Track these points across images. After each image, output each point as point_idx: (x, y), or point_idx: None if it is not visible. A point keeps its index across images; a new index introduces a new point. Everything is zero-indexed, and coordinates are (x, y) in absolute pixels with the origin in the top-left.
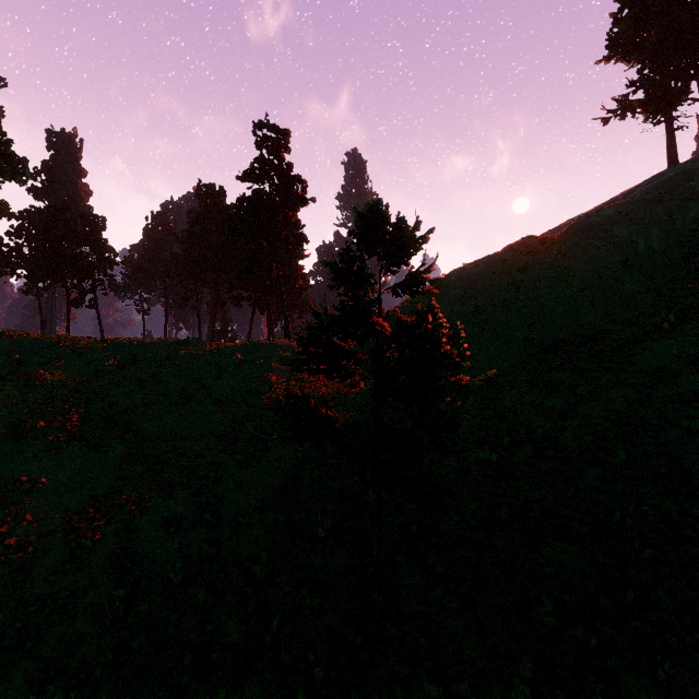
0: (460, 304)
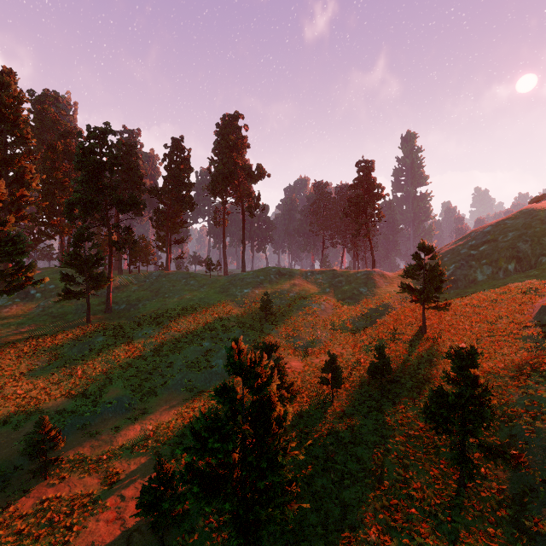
0: (473, 250)
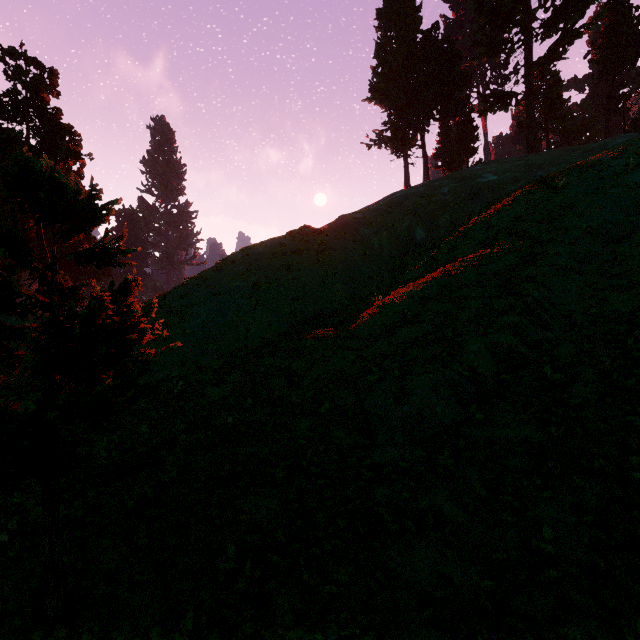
0: (241, 279)
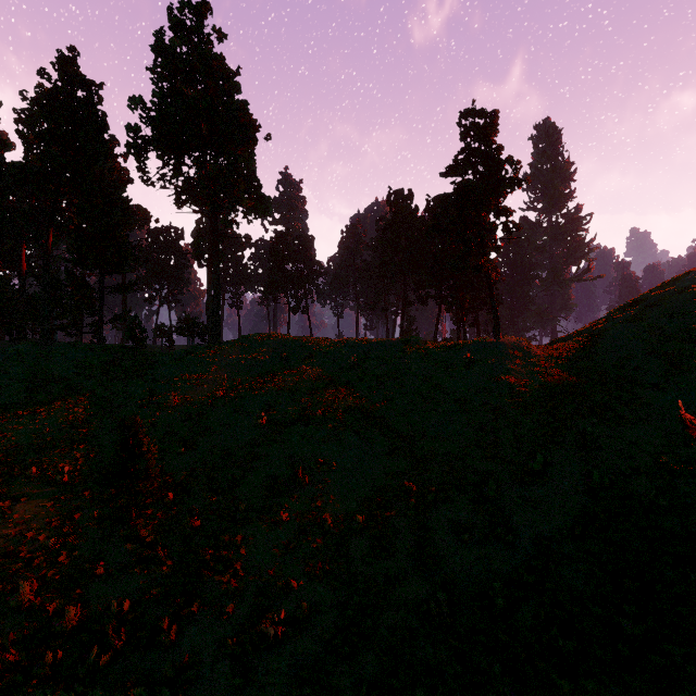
0: None
